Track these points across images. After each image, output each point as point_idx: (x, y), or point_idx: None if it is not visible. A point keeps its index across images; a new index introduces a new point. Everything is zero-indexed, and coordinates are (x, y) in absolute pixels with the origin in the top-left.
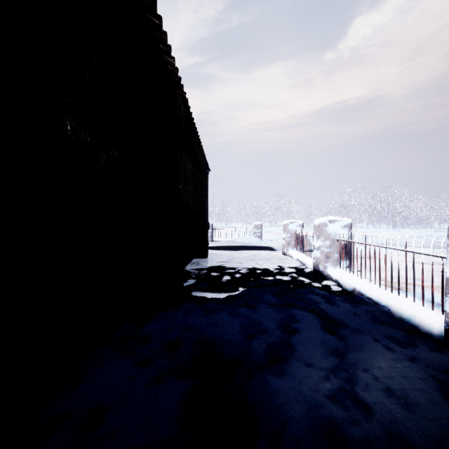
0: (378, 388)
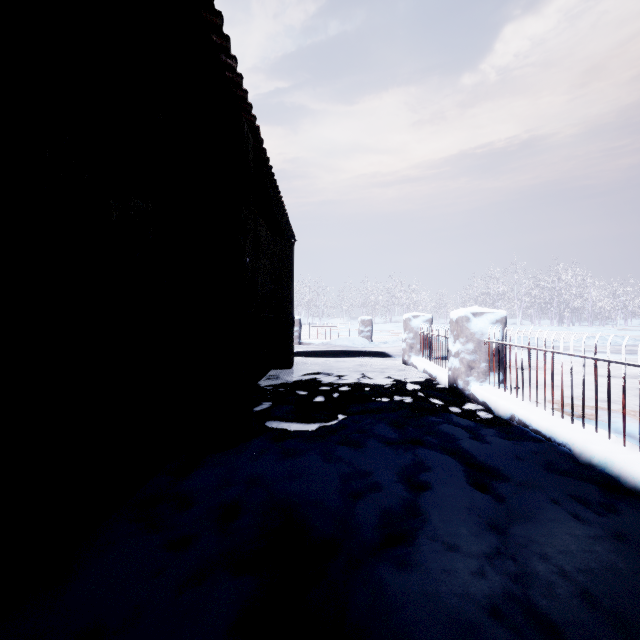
0: (570, 592)
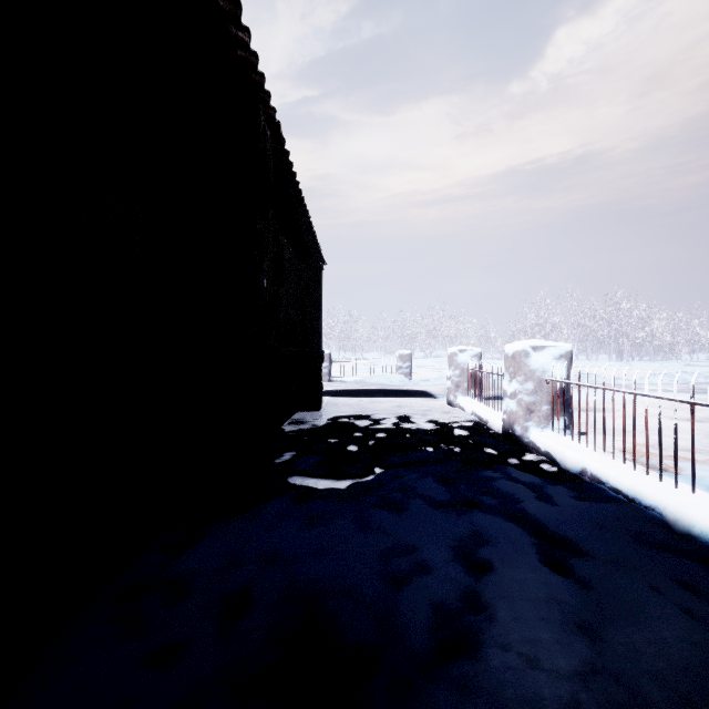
0: None
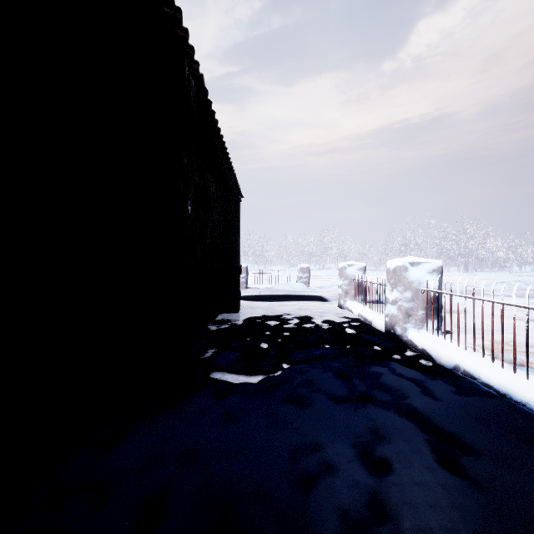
0: None
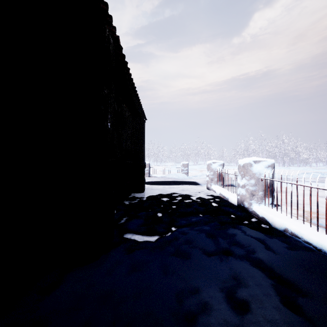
0: None
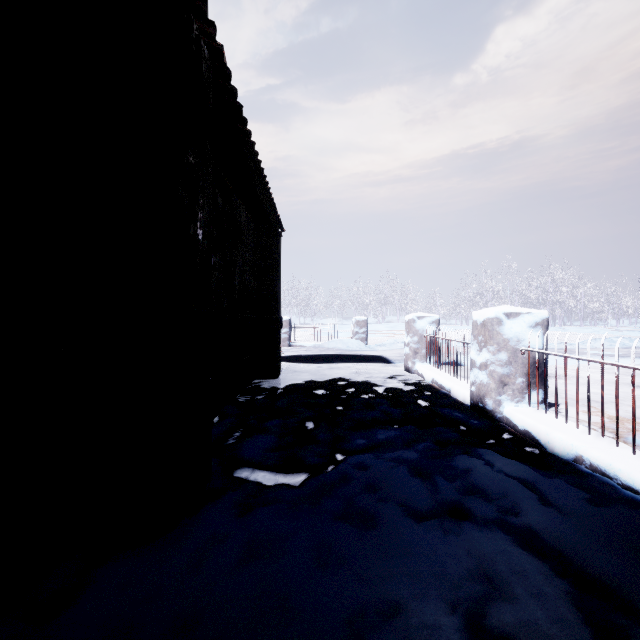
0: None
